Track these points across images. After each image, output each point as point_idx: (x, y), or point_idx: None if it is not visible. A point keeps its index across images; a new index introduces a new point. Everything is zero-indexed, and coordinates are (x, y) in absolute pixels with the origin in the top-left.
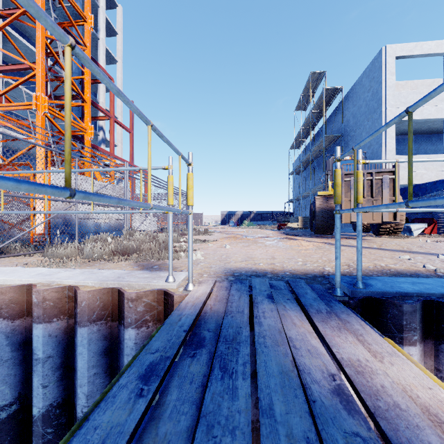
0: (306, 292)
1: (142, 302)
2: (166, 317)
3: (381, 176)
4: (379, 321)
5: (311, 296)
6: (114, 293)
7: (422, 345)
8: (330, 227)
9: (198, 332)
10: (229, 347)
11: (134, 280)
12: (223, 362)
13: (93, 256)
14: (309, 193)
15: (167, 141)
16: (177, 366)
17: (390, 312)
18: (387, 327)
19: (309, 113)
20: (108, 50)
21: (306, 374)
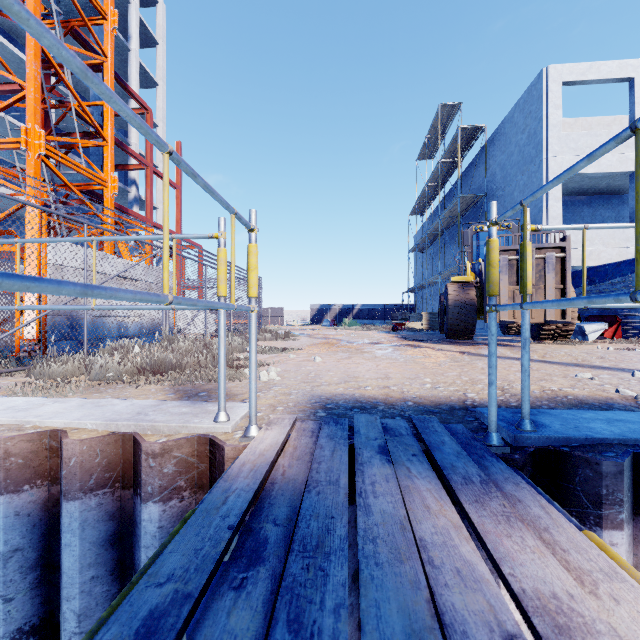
0: (442, 440)
1: (172, 457)
2: (213, 482)
3: (544, 254)
4: (562, 487)
5: (451, 449)
6: (127, 443)
7: (631, 527)
8: (469, 329)
9: (256, 527)
10: (310, 565)
11: (163, 419)
12: (294, 606)
13: (106, 376)
14: (438, 279)
15: (206, 185)
16: (206, 614)
17: (579, 473)
18: (574, 498)
19: (438, 163)
20: (144, 68)
21: (458, 637)
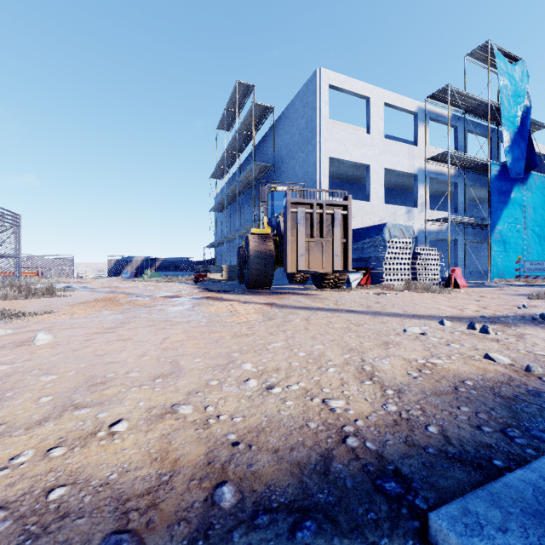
0: None
1: None
2: None
3: (333, 210)
4: None
5: None
6: None
7: None
8: (268, 279)
9: None
10: None
11: None
12: None
13: None
14: (235, 236)
15: None
16: None
17: None
18: None
19: (236, 132)
20: None
21: None
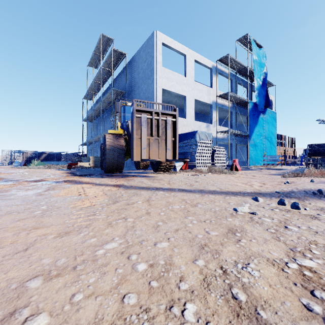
0: None
1: None
2: None
3: (166, 117)
4: None
5: None
6: None
7: None
8: (120, 166)
9: None
10: None
11: None
12: None
13: None
14: (100, 138)
15: None
16: None
17: None
18: None
19: (100, 68)
20: None
21: None
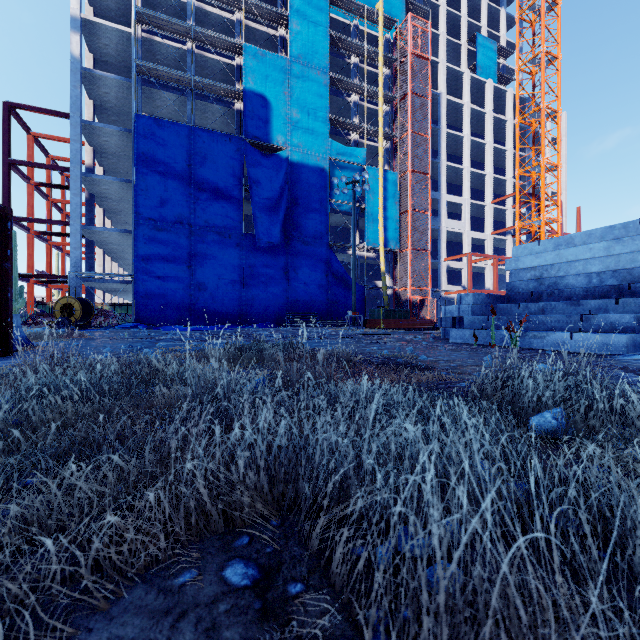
0: None
1: None
2: None
3: None
4: None
5: None
6: None
7: None
8: None
9: None
10: None
11: None
12: None
13: None
14: None
15: None
16: None
17: None
18: None
19: None
20: None
21: None
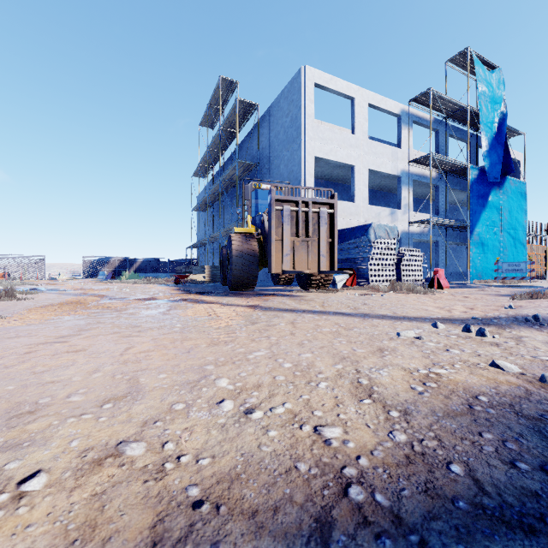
0: None
1: None
2: None
3: (319, 208)
4: None
5: None
6: None
7: None
8: (252, 280)
9: None
10: None
11: None
12: None
13: None
14: (218, 236)
15: None
16: None
17: None
18: None
19: (219, 129)
20: None
21: None
